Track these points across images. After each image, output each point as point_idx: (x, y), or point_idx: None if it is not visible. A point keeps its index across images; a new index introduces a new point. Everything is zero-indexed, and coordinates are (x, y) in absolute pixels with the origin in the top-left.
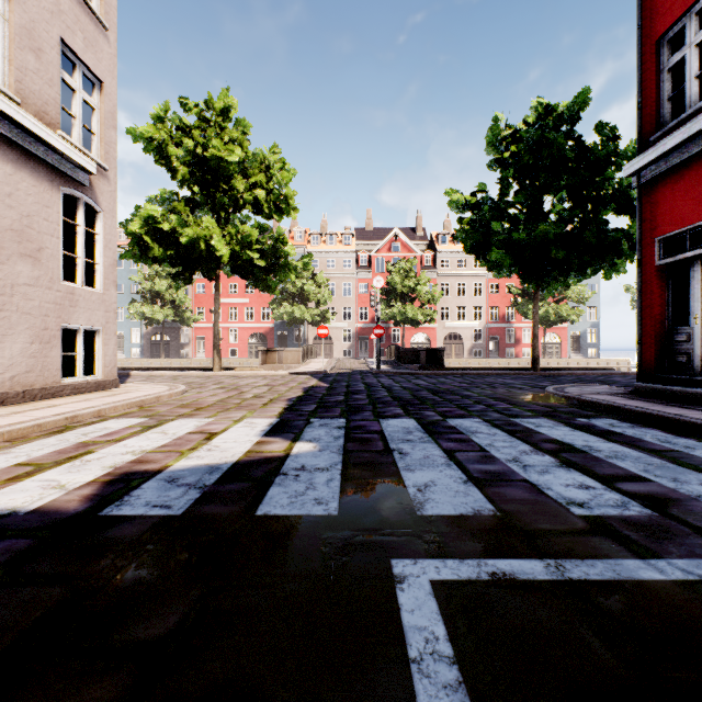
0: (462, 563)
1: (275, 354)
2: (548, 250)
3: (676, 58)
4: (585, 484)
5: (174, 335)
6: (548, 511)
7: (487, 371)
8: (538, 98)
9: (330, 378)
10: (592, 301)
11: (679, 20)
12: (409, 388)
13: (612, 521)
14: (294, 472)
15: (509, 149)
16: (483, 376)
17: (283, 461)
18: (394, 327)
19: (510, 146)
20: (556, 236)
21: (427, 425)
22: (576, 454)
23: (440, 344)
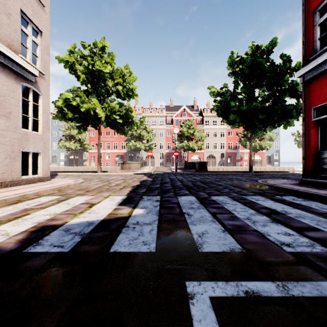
0: (227, 284)
1: (127, 165)
2: (257, 115)
3: (322, 19)
4: (287, 232)
5: (80, 155)
6: (271, 249)
7: (228, 172)
8: (252, 42)
9: (153, 176)
10: (276, 139)
11: (324, 0)
12: (191, 181)
13: (308, 255)
14: (132, 225)
15: (238, 67)
16: (226, 175)
17: (127, 219)
18: (183, 152)
19: (239, 65)
20: (261, 108)
21: (201, 199)
22: (279, 215)
23: (205, 160)
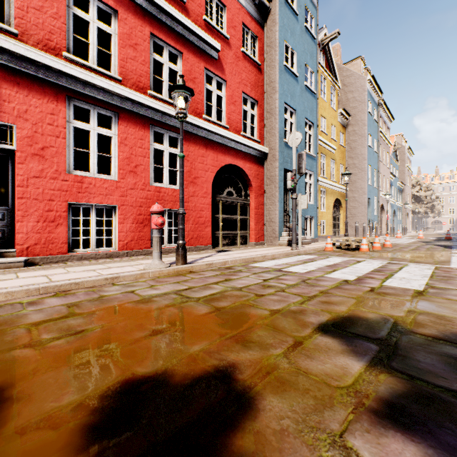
0: None
1: (428, 229)
2: None
3: None
4: None
5: None
6: None
7: None
8: None
9: None
10: None
11: None
12: None
13: None
14: None
15: None
16: None
17: None
18: None
19: None
20: None
21: None
22: None
23: None
